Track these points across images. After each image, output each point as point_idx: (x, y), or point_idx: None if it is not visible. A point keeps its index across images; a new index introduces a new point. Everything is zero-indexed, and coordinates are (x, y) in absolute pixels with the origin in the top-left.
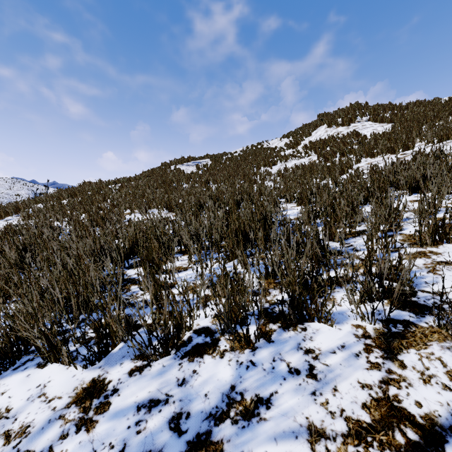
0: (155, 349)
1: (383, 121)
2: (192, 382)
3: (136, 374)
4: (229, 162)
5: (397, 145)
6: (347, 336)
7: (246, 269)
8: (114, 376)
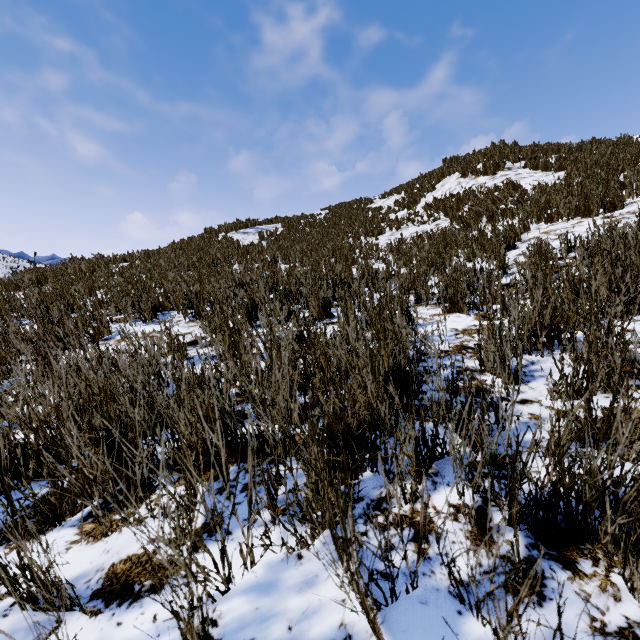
0: None
1: (548, 167)
2: None
3: None
4: (311, 228)
5: (596, 201)
6: None
7: (371, 626)
8: None
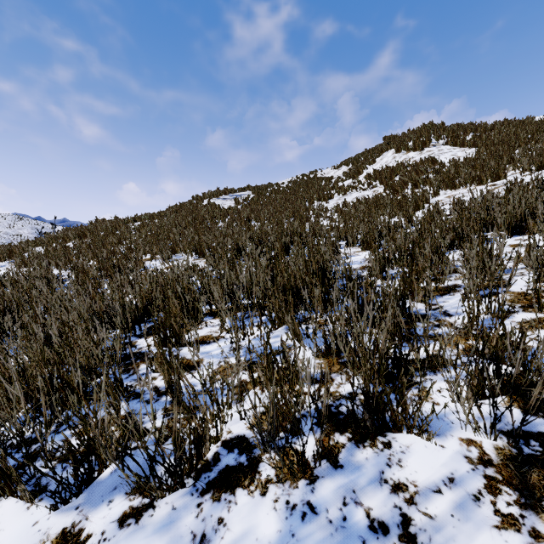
0: (160, 481)
1: (465, 144)
2: (216, 542)
3: (130, 523)
4: (275, 194)
5: (485, 173)
6: (456, 460)
7: (298, 341)
8: (95, 527)
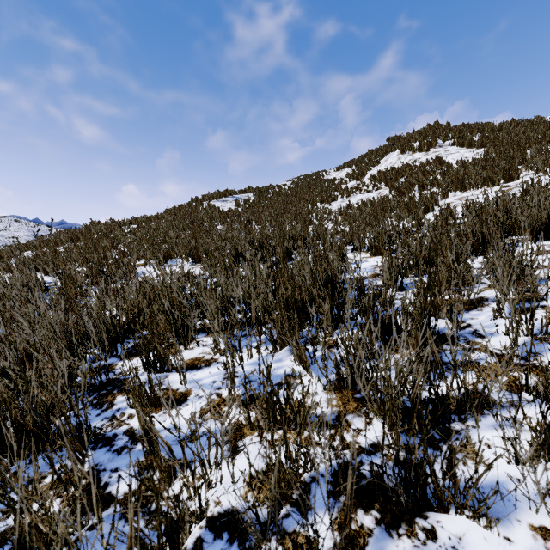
0: None
1: (472, 145)
2: None
3: None
4: (277, 196)
5: (497, 174)
6: None
7: (304, 368)
8: None
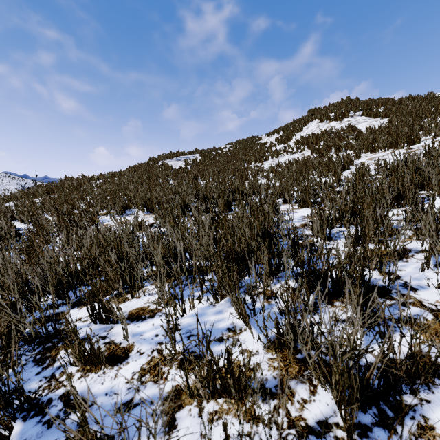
0: None
1: (378, 115)
2: None
3: None
4: (219, 157)
5: (402, 139)
6: None
7: (244, 322)
8: None
